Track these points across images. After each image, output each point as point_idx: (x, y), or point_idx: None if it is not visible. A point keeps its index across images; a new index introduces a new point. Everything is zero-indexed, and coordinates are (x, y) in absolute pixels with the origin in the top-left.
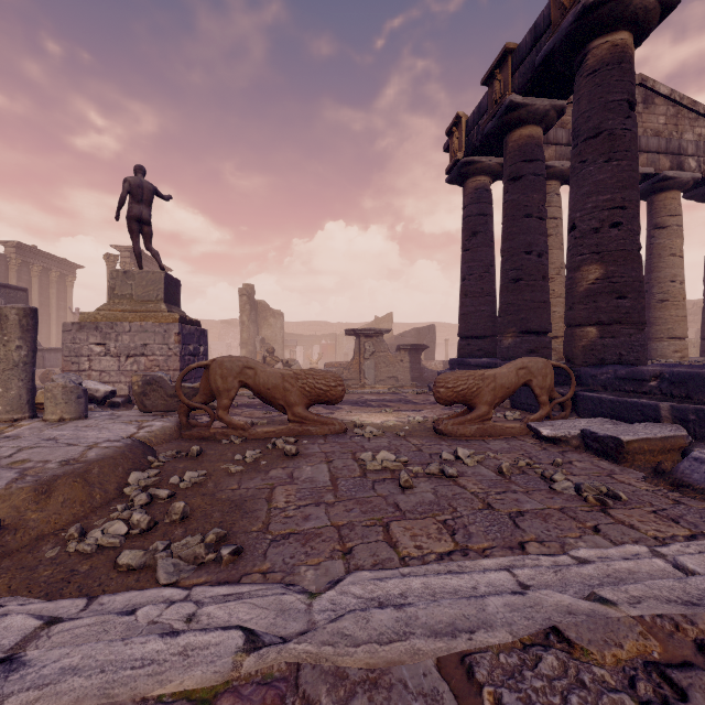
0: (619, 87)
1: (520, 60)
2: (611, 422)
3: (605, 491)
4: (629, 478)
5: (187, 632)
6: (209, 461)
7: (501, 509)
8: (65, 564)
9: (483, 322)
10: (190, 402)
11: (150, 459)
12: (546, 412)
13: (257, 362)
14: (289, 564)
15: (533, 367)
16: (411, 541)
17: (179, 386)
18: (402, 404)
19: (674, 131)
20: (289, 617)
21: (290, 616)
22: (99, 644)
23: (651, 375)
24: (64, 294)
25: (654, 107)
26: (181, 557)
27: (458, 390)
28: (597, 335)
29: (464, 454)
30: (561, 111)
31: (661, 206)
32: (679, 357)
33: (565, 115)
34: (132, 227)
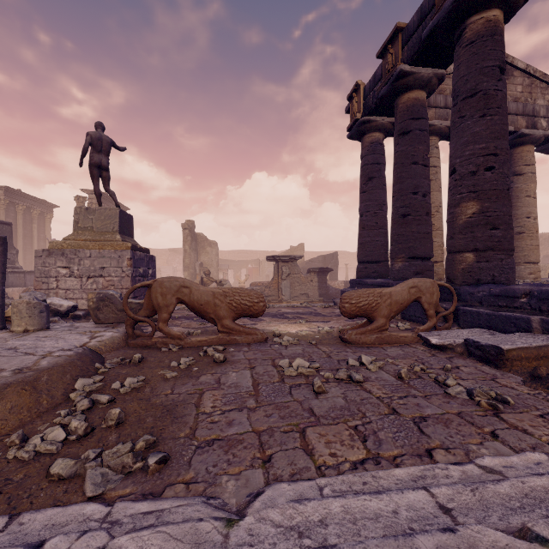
0: (492, 55)
1: (408, 36)
2: (489, 332)
3: (494, 396)
4: (510, 382)
5: None
6: (149, 367)
7: (405, 414)
8: (1, 472)
9: (377, 249)
10: (135, 316)
11: (97, 366)
12: (433, 323)
13: (192, 282)
14: (211, 473)
15: (422, 286)
16: (326, 448)
17: (125, 302)
18: (313, 316)
19: (529, 98)
20: None
21: None
22: None
23: (522, 292)
24: (44, 228)
25: (513, 78)
26: (109, 467)
27: (360, 305)
28: (474, 260)
29: (367, 360)
30: (441, 79)
31: (519, 157)
32: (533, 278)
33: (443, 84)
34: (93, 172)
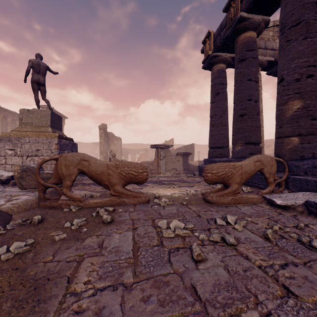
0: None
1: None
2: None
3: None
4: None
5: None
6: (45, 228)
7: (304, 297)
8: None
9: (222, 139)
10: (44, 183)
11: None
12: (273, 188)
13: (90, 157)
14: None
15: (264, 160)
16: None
17: (37, 172)
18: (181, 183)
19: None
20: None
21: None
22: None
23: None
24: None
25: None
26: None
27: (219, 175)
28: (298, 142)
29: (231, 220)
30: (267, 23)
31: None
32: None
33: (263, 34)
34: (34, 86)
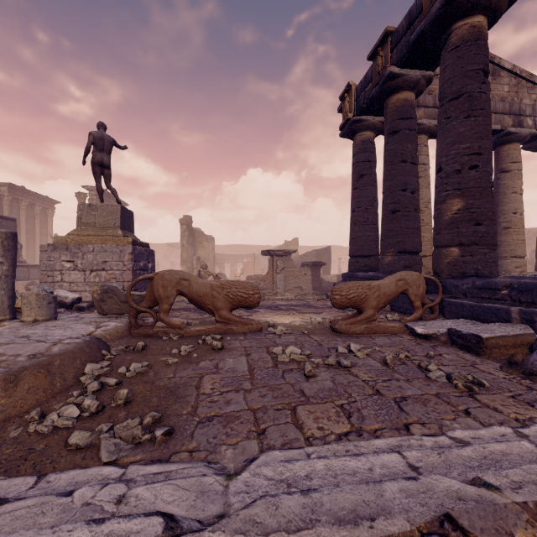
0: (476, 59)
1: (398, 39)
2: (471, 322)
3: (471, 379)
4: (488, 368)
5: (112, 519)
6: (152, 354)
7: (388, 395)
8: (25, 443)
9: (368, 244)
10: (137, 307)
11: (103, 353)
12: (420, 314)
13: (191, 275)
14: (212, 444)
15: (409, 279)
16: (314, 423)
17: (128, 294)
18: (306, 308)
19: (515, 97)
20: (207, 499)
21: (208, 498)
22: (29, 532)
23: (503, 285)
24: (46, 223)
25: (500, 78)
26: (121, 438)
27: (350, 297)
28: (459, 254)
29: (355, 348)
30: (429, 80)
31: (505, 155)
32: (519, 271)
33: (432, 84)
34: (95, 170)
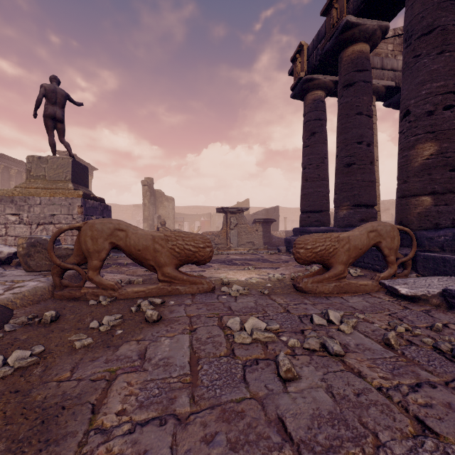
0: None
1: None
2: None
3: None
4: None
5: None
6: (61, 329)
7: (448, 436)
8: None
9: (319, 200)
10: (61, 263)
11: None
12: (394, 270)
13: (128, 225)
14: None
15: (382, 230)
16: None
17: (50, 247)
18: (261, 263)
19: None
20: None
21: None
22: None
23: None
24: None
25: None
26: None
27: (317, 251)
28: (432, 203)
29: (335, 317)
30: (385, 32)
31: None
32: None
33: (378, 48)
34: (47, 123)
